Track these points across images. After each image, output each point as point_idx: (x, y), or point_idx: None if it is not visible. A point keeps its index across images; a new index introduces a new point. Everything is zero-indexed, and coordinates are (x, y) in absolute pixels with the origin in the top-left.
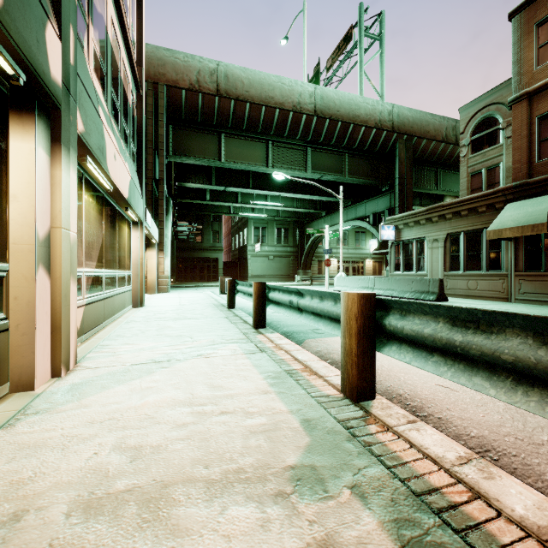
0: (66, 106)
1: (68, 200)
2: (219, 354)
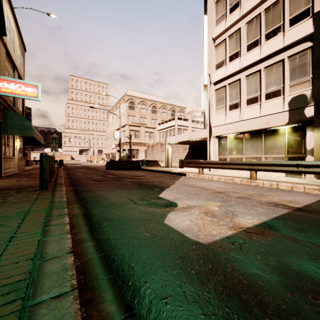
0: (317, 117)
1: (319, 139)
2: (308, 182)
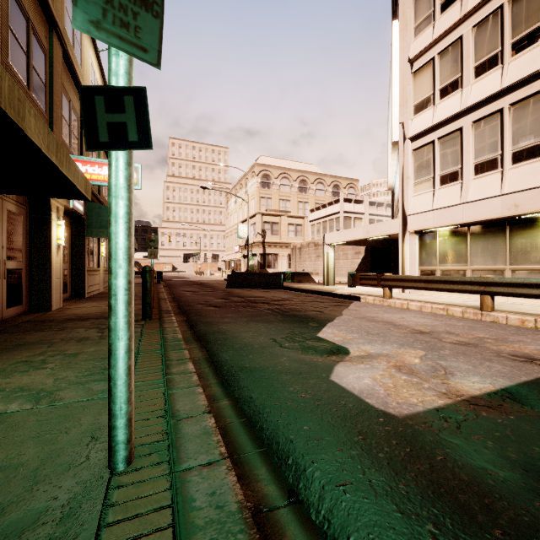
0: None
1: None
2: None
